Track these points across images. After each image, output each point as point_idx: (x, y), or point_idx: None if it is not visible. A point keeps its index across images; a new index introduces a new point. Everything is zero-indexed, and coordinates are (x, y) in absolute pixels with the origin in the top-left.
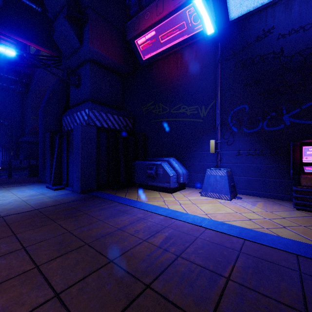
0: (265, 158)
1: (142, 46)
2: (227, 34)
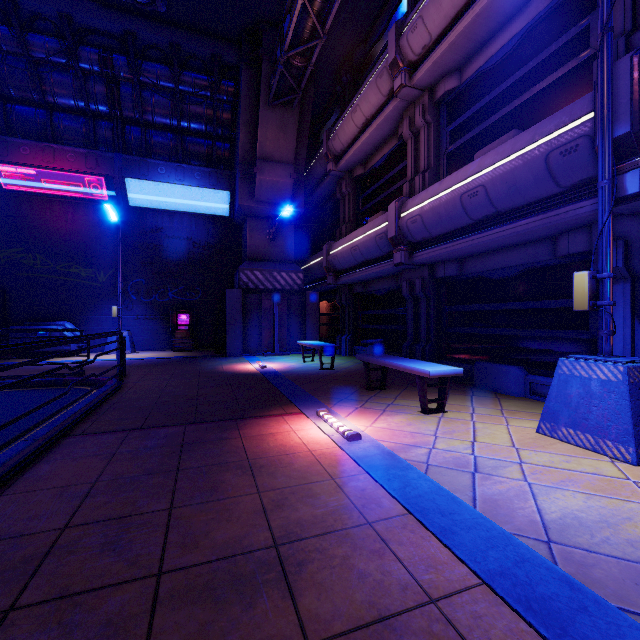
0: (157, 321)
1: (8, 174)
2: (127, 215)
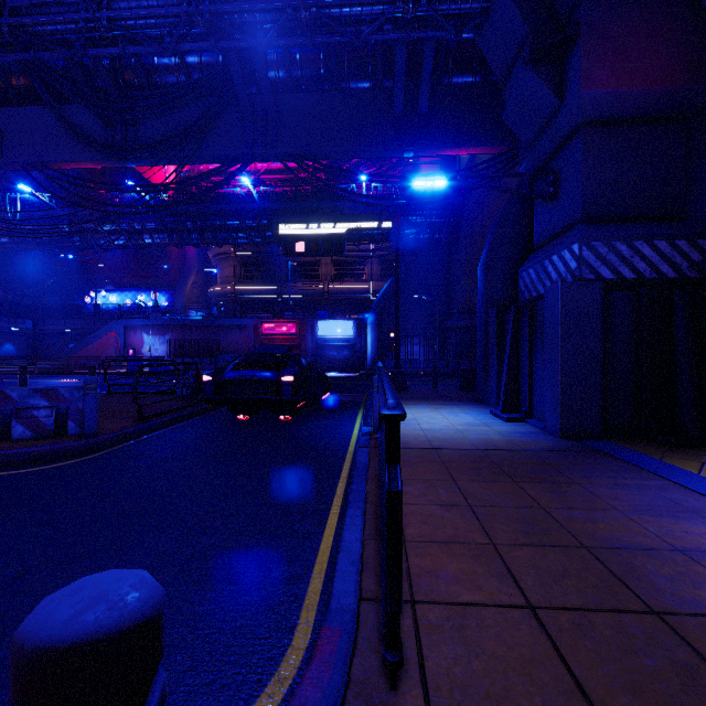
0: None
1: None
2: None
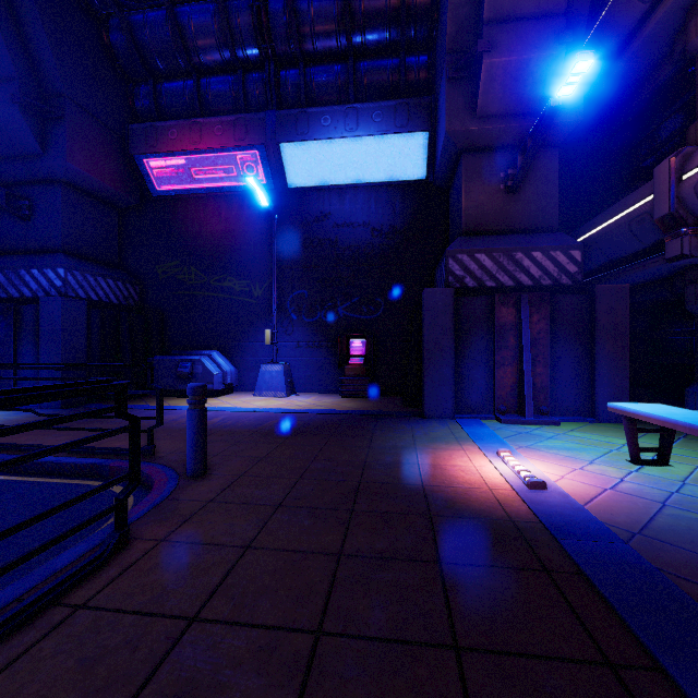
0: (323, 350)
1: (161, 170)
2: (286, 201)
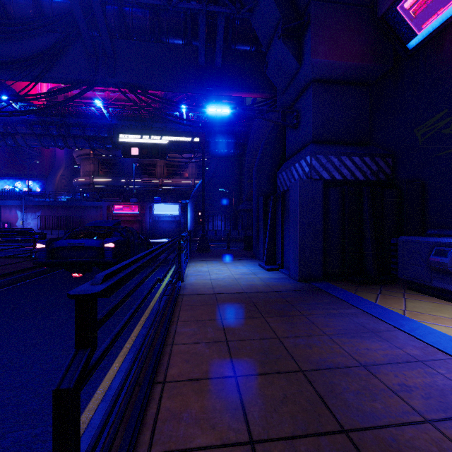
0: None
1: (415, 7)
2: None
